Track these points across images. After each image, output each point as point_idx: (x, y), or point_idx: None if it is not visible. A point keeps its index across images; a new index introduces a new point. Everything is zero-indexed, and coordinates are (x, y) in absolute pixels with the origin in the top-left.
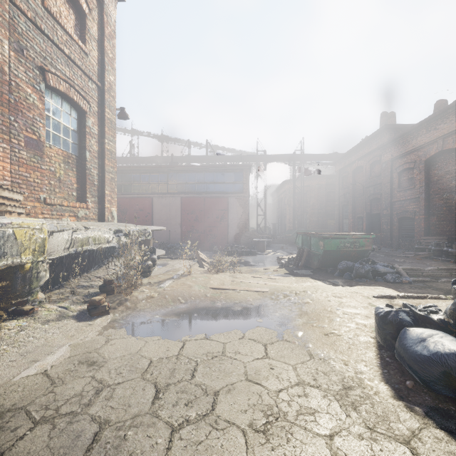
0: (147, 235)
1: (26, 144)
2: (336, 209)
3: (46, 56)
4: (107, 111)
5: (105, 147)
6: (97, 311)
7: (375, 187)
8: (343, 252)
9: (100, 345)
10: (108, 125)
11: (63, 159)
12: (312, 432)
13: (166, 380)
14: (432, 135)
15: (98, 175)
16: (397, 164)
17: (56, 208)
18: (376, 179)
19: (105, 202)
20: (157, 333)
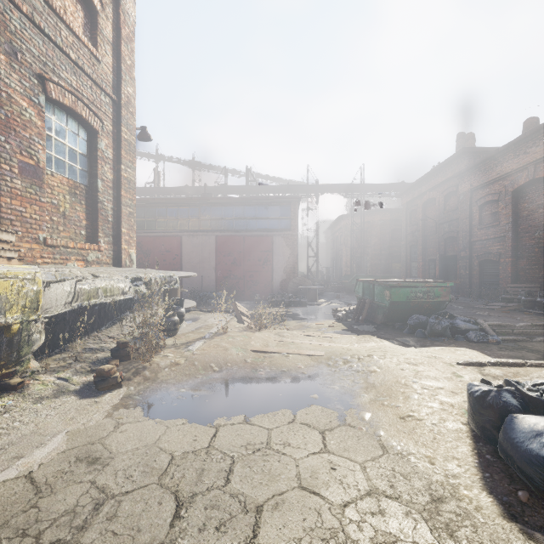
0: (174, 283)
1: (20, 170)
2: (403, 250)
3: (47, 61)
4: (125, 131)
5: (121, 175)
6: (107, 383)
7: (450, 224)
8: (414, 304)
9: (106, 433)
10: (126, 147)
11: (68, 190)
12: None
13: (191, 487)
14: (521, 160)
15: (113, 209)
16: (477, 196)
17: (60, 250)
18: (452, 213)
19: (121, 243)
20: (182, 415)
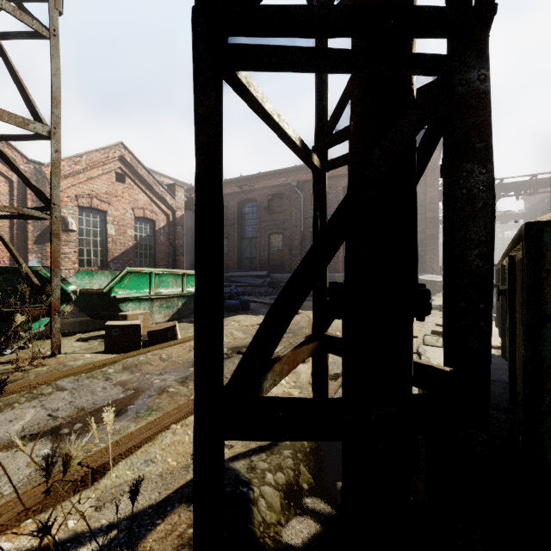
0: None
1: None
2: None
3: None
4: None
5: None
6: None
7: None
8: None
9: None
10: None
11: None
12: None
13: None
14: None
15: None
16: None
17: None
18: None
19: None
20: None
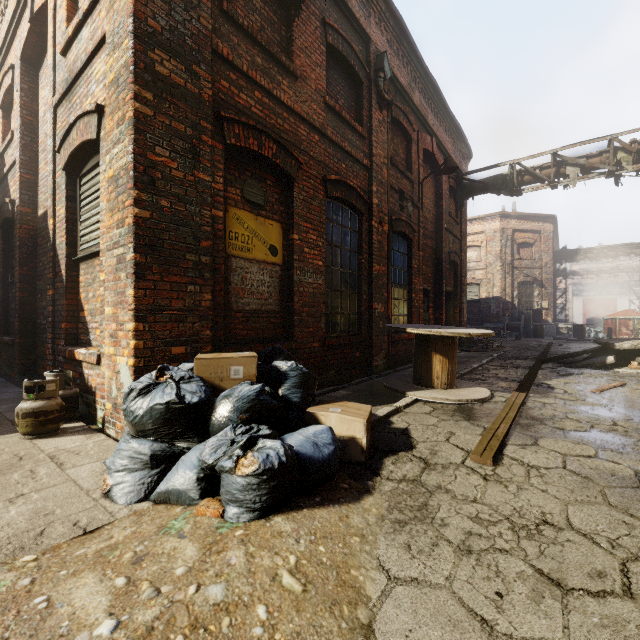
0: None
1: None
2: None
3: None
4: None
5: None
6: None
7: None
8: None
9: None
10: None
11: None
12: (490, 507)
13: None
14: None
15: None
16: None
17: None
18: None
19: None
20: None
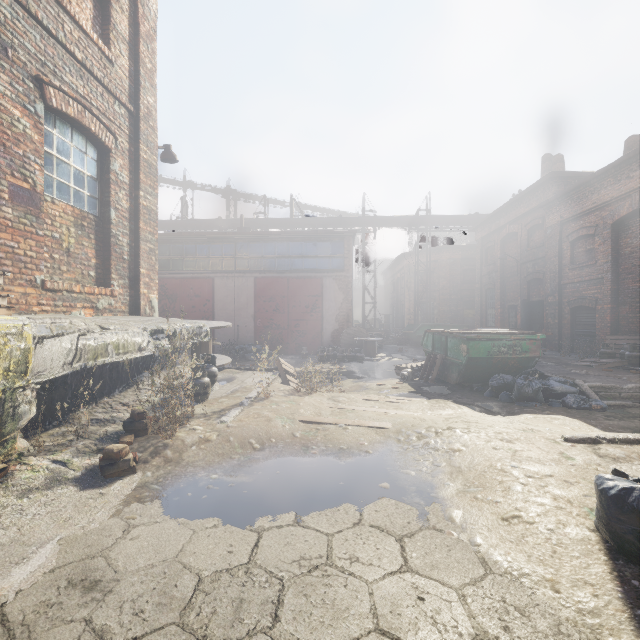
0: (204, 335)
1: (11, 196)
2: (477, 295)
3: (46, 61)
4: (144, 149)
5: (140, 204)
6: (116, 468)
7: (534, 263)
8: (497, 360)
9: (112, 541)
10: (145, 169)
11: (73, 221)
12: None
13: (225, 630)
14: (622, 186)
15: (130, 245)
16: (569, 230)
17: (62, 296)
18: (537, 251)
19: (140, 286)
20: (213, 512)
